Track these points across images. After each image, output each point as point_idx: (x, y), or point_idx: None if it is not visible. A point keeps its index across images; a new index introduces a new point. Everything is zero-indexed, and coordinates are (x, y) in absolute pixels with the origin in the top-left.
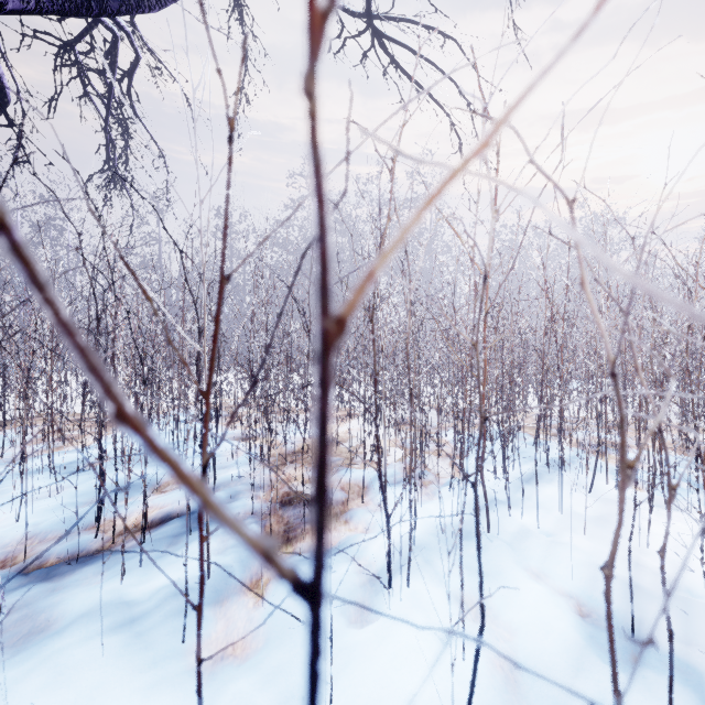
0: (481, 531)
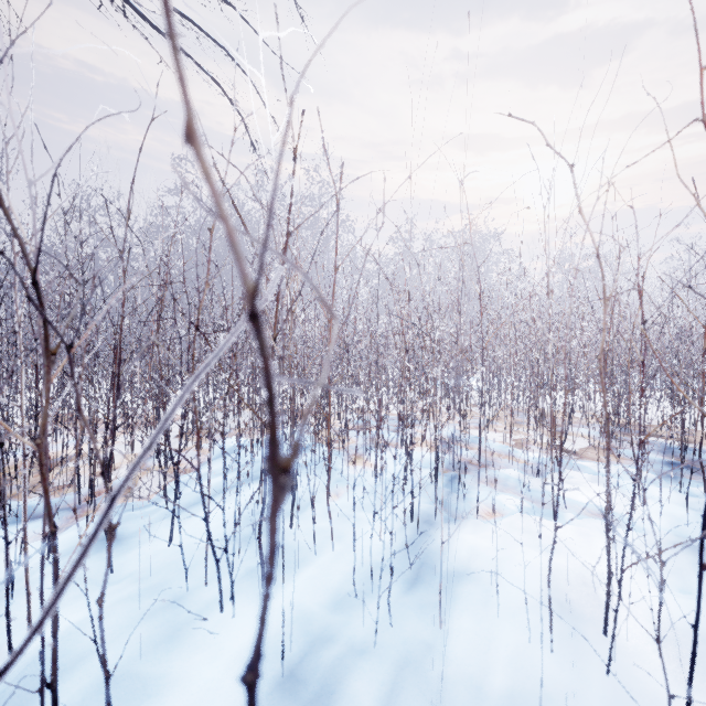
0: (10, 591)
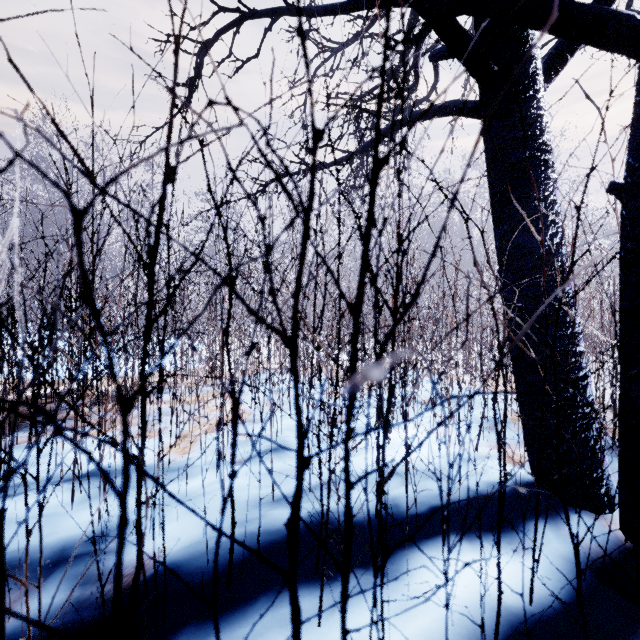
0: None
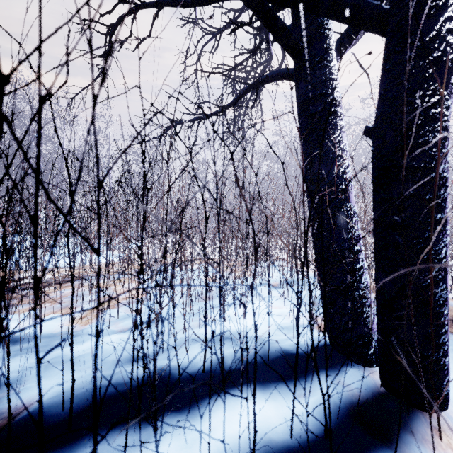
0: None
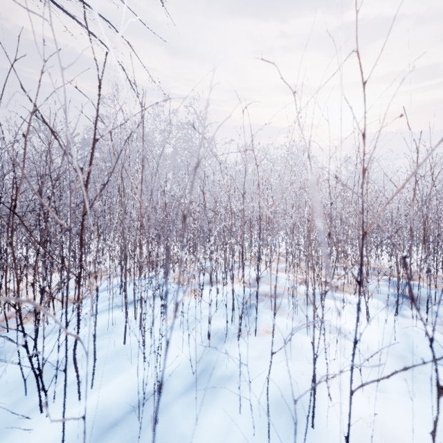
0: None
